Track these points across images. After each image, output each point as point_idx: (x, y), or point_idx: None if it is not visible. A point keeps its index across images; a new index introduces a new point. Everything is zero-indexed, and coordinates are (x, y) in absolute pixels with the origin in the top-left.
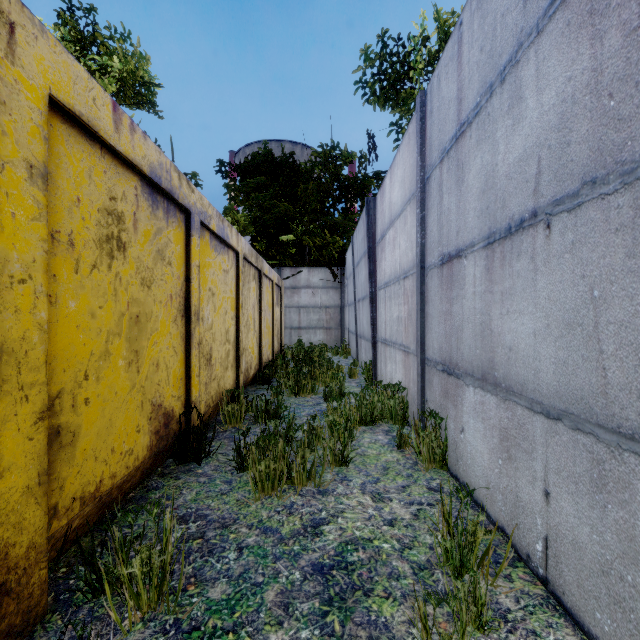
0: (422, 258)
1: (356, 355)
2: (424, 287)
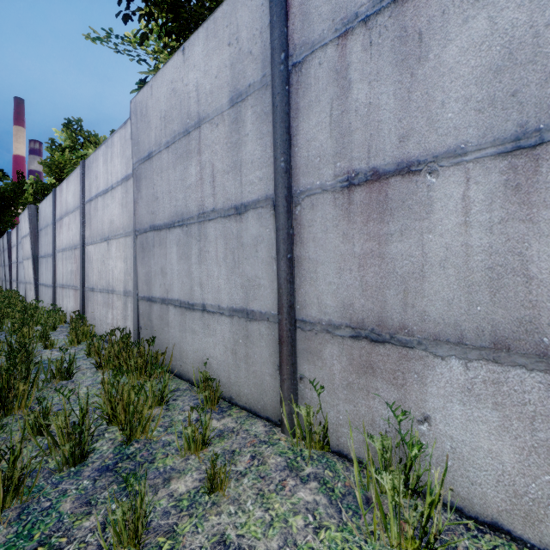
0: (18, 260)
1: (5, 290)
2: (18, 266)
